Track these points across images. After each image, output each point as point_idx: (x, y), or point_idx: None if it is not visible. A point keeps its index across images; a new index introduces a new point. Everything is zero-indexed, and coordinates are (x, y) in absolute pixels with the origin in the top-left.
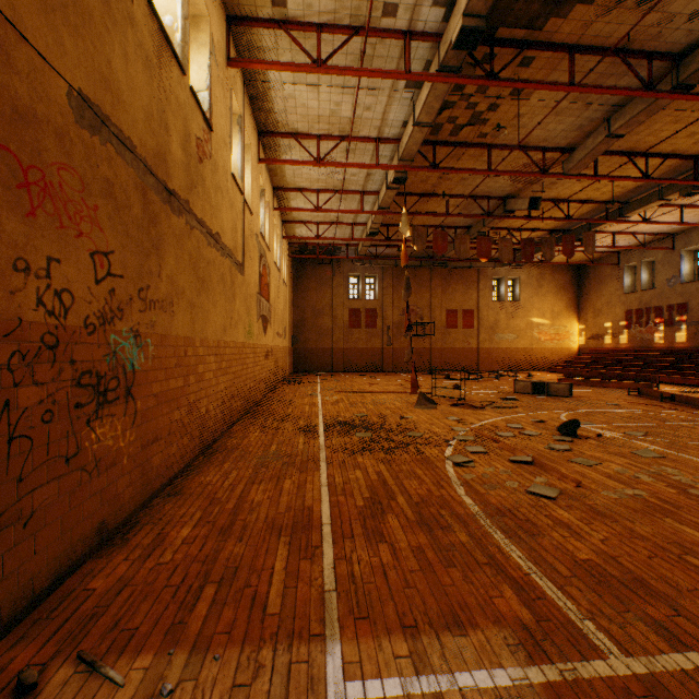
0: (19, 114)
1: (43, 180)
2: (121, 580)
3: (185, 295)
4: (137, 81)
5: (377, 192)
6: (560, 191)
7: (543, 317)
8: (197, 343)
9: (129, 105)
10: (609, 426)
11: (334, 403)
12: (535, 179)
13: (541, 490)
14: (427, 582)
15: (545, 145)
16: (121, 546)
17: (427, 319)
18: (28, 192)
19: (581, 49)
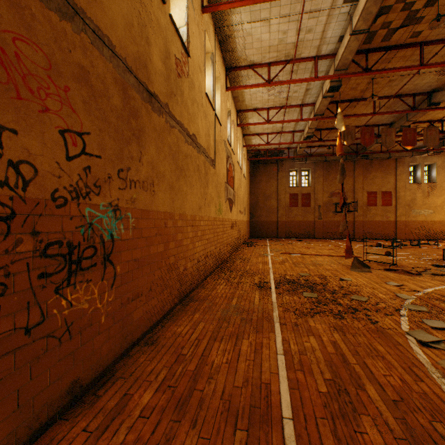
0: None
1: None
2: None
3: (165, 179)
4: None
5: (313, 104)
6: None
7: None
8: (176, 217)
9: (107, 7)
10: None
11: (281, 262)
12: None
13: None
14: None
15: None
16: (89, 406)
17: (350, 199)
18: None
19: None
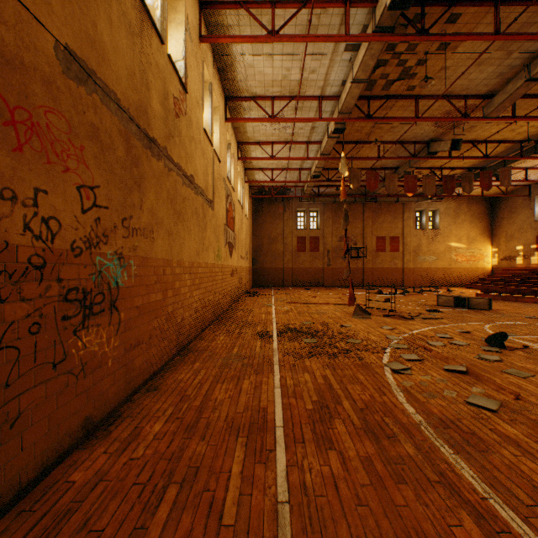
0: (5, 59)
1: (30, 120)
2: (98, 474)
3: (163, 225)
4: (120, 44)
5: (319, 142)
6: (479, 134)
7: (460, 242)
8: (174, 264)
9: (113, 63)
10: (534, 338)
11: (285, 312)
12: (456, 124)
13: (480, 402)
14: (379, 500)
15: (467, 93)
16: (103, 438)
17: (360, 244)
18: (15, 130)
19: (506, 1)
